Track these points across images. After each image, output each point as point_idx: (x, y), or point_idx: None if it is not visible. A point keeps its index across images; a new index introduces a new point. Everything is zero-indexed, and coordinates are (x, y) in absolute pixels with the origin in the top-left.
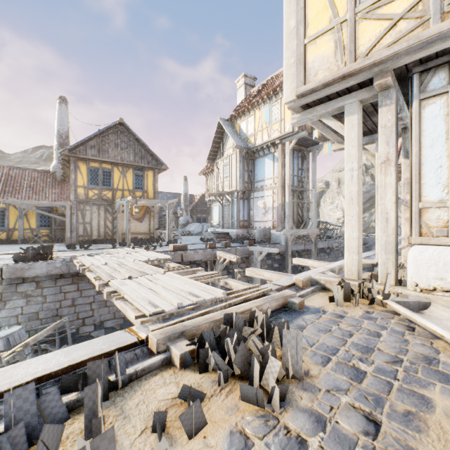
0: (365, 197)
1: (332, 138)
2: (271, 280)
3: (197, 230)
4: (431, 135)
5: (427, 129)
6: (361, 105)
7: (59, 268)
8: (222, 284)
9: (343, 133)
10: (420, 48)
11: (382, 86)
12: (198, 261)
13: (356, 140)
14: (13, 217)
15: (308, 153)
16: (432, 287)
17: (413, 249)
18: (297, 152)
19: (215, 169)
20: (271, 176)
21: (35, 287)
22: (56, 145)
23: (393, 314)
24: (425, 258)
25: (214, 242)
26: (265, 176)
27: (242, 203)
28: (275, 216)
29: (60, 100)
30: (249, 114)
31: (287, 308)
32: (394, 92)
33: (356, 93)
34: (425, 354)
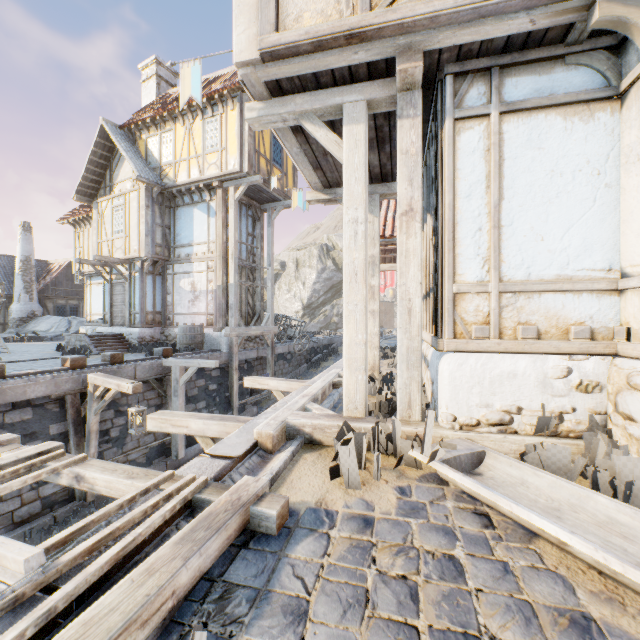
0: (327, 285)
1: (309, 179)
2: (205, 435)
3: (57, 331)
4: (468, 178)
5: (464, 167)
6: (368, 112)
7: None
8: (67, 481)
9: (341, 154)
10: (468, 23)
11: (407, 80)
12: (39, 399)
13: (362, 170)
14: None
15: (262, 213)
16: (475, 420)
17: (449, 359)
18: (247, 208)
19: (95, 215)
20: (204, 240)
21: None
22: None
23: (439, 485)
24: (466, 374)
25: (83, 356)
26: (194, 238)
27: (152, 282)
28: (211, 305)
29: None
30: (165, 127)
31: (249, 530)
32: (420, 97)
33: (363, 85)
34: (565, 609)
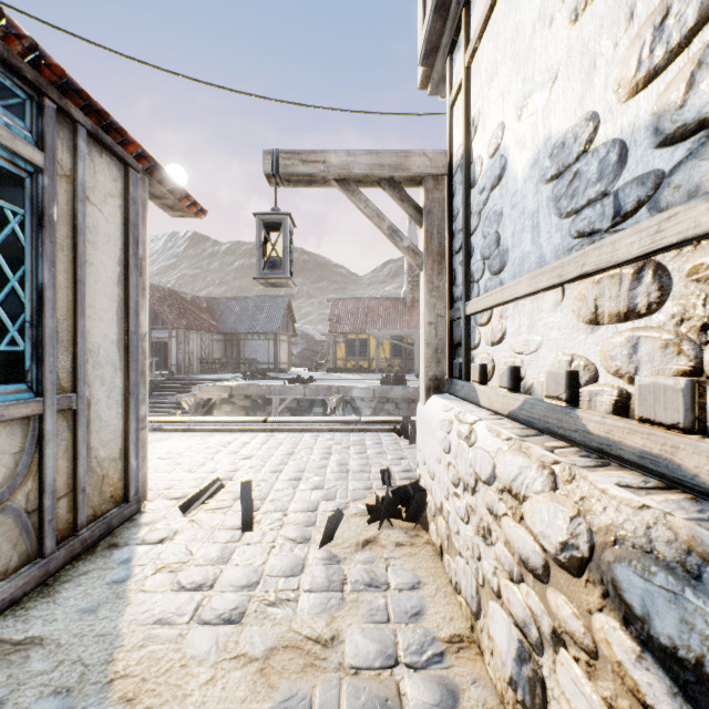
0: None
1: None
2: None
3: None
4: None
5: None
6: None
7: (411, 393)
8: None
9: None
10: None
11: None
12: None
13: None
14: (372, 347)
15: None
16: None
17: None
18: None
19: None
20: None
21: (394, 407)
22: (406, 269)
23: None
24: None
25: None
26: None
27: None
28: None
29: (409, 219)
30: None
31: None
32: None
33: None
34: None
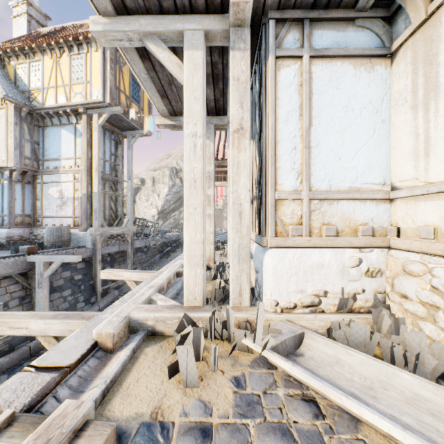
0: (176, 197)
1: (157, 105)
2: (47, 334)
3: None
4: (286, 106)
5: (283, 97)
6: (205, 44)
7: None
8: None
9: (182, 75)
10: None
11: (239, 15)
12: None
13: (200, 91)
14: None
15: (123, 138)
16: (293, 303)
17: (273, 254)
18: (110, 133)
19: None
20: (71, 156)
21: None
22: None
23: (269, 369)
24: (286, 266)
25: None
26: (62, 153)
27: (22, 189)
28: (78, 209)
29: None
30: (33, 57)
31: None
32: (249, 34)
33: (202, 17)
34: None
